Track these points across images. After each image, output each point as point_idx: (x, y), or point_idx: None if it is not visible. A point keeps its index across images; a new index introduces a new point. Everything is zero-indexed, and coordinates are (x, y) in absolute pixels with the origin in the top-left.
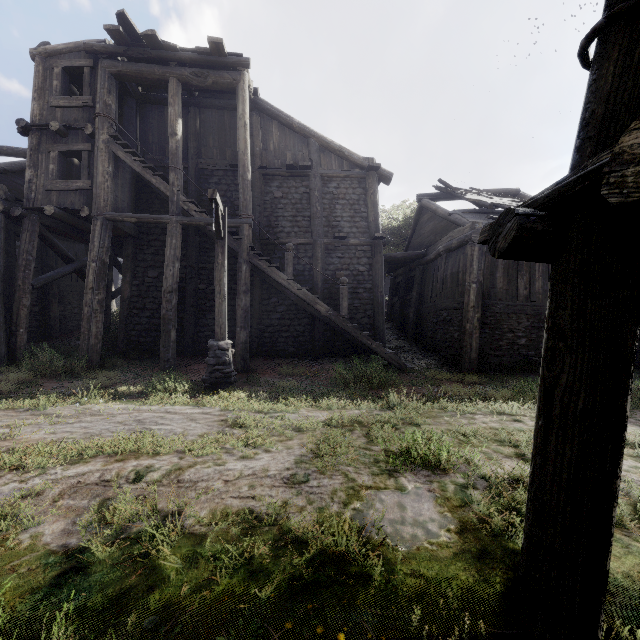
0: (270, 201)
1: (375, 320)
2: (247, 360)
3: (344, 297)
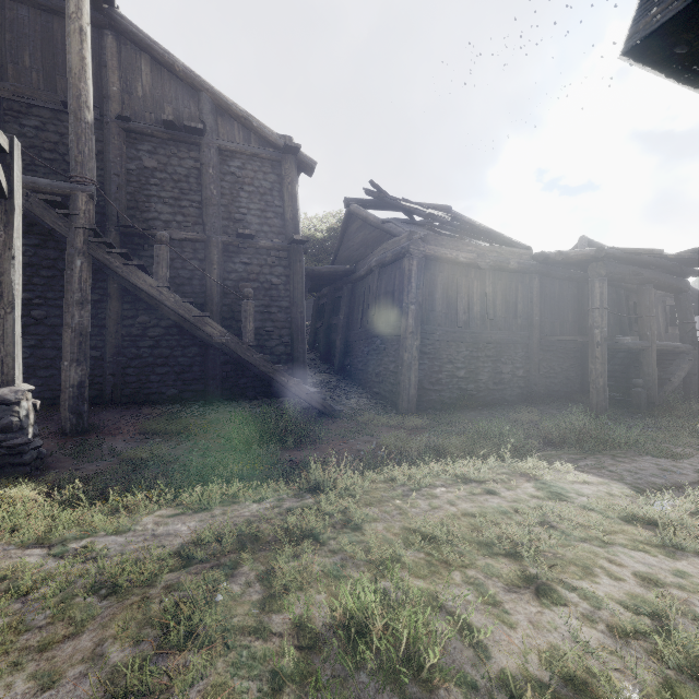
0: (137, 171)
1: (294, 349)
2: (83, 414)
3: (249, 316)
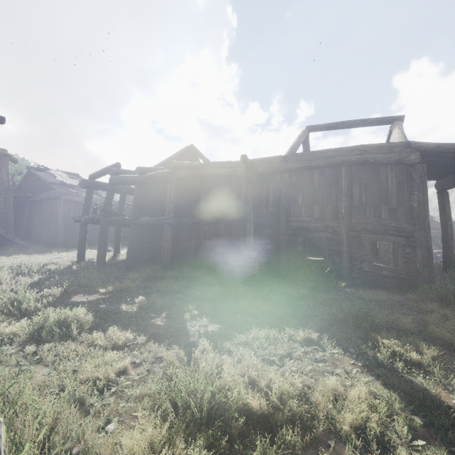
0: None
1: (8, 228)
2: None
3: None
